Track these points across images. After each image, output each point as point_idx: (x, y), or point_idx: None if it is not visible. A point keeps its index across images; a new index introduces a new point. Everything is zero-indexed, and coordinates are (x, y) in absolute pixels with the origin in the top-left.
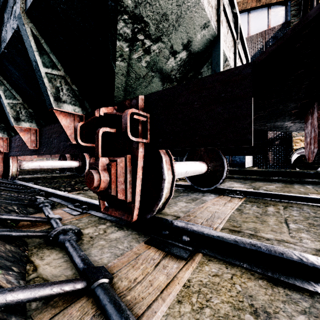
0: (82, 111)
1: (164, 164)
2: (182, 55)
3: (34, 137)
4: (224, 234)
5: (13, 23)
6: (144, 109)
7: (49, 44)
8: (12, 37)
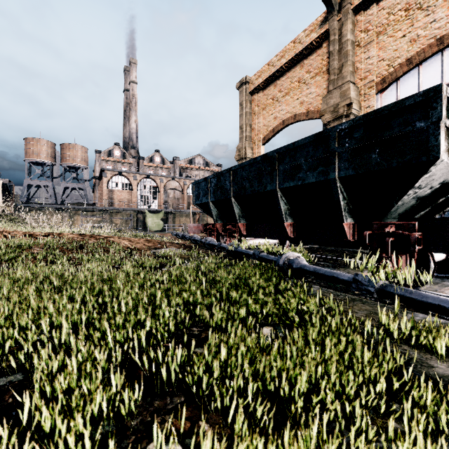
0: (353, 220)
1: (430, 259)
2: (437, 186)
3: (292, 229)
4: None
5: (319, 176)
6: (417, 229)
7: (344, 189)
8: (314, 182)
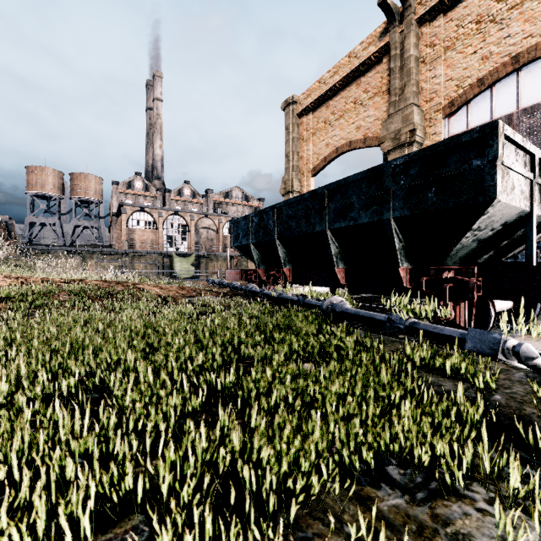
0: (410, 265)
1: (490, 307)
2: (498, 228)
3: (344, 274)
4: (537, 350)
5: (372, 216)
6: (477, 275)
7: (400, 230)
8: (368, 222)
